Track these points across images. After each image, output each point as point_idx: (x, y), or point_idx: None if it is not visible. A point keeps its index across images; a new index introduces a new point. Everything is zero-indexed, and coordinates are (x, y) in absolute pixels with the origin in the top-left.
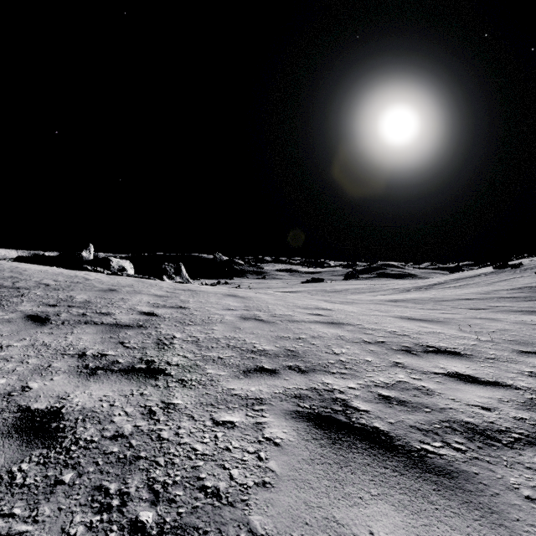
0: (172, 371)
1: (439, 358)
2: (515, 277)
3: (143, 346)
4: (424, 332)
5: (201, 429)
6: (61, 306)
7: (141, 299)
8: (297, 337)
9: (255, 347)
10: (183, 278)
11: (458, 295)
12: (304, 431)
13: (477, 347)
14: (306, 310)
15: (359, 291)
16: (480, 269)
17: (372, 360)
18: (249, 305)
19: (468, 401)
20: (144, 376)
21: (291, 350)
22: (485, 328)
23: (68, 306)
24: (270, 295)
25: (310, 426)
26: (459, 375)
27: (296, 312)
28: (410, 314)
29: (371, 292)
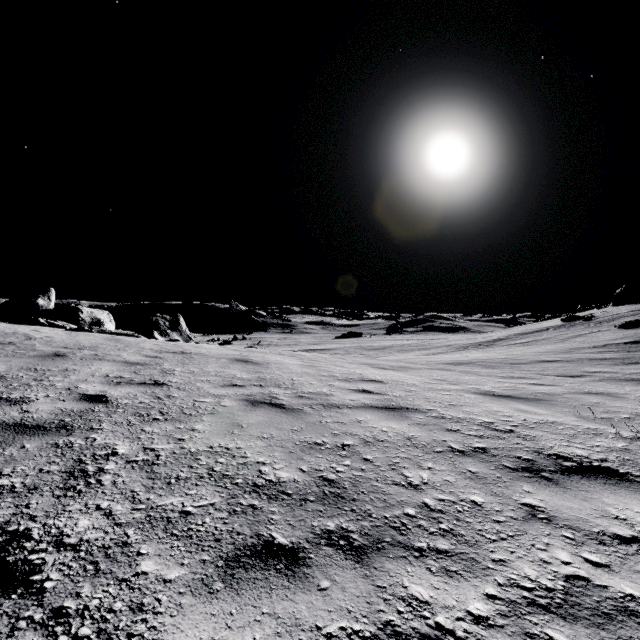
0: (51, 573)
1: (596, 490)
2: (592, 332)
3: (34, 482)
4: (531, 422)
5: None
6: None
7: (97, 370)
8: (339, 445)
9: (263, 473)
10: (182, 334)
11: (532, 354)
12: None
13: (637, 457)
14: (348, 383)
15: (406, 348)
16: (544, 321)
17: (484, 502)
18: (265, 376)
19: None
20: None
21: (330, 480)
22: (612, 412)
23: None
24: (297, 357)
25: None
26: None
27: (333, 388)
28: (492, 387)
29: (421, 350)
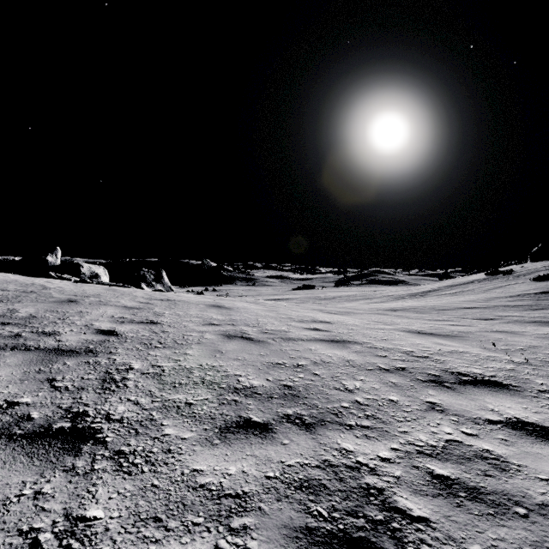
0: (108, 434)
1: (482, 394)
2: (510, 284)
3: (81, 385)
4: (444, 351)
5: None
6: None
7: (105, 312)
8: (295, 364)
9: (240, 381)
10: (165, 286)
11: (457, 303)
12: None
13: (519, 374)
14: (302, 323)
15: (352, 298)
16: (471, 275)
17: (398, 400)
18: (236, 318)
19: None
20: (59, 447)
21: (289, 386)
22: (511, 345)
23: (1, 323)
24: (261, 304)
25: None
26: (524, 425)
27: (290, 327)
28: (419, 327)
29: (365, 300)
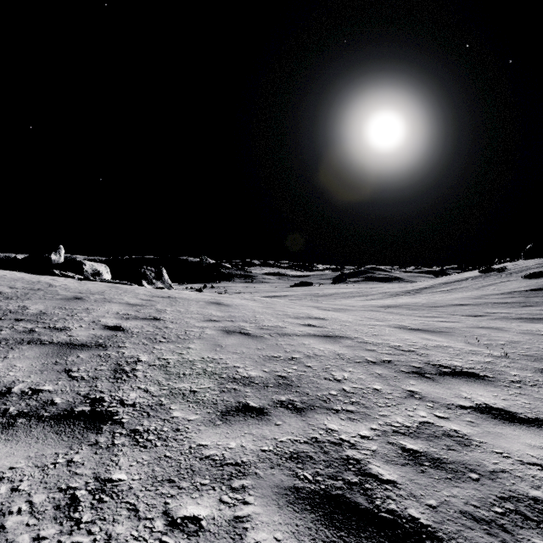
0: (124, 416)
1: (458, 384)
2: (502, 281)
3: (95, 375)
4: (430, 346)
5: (144, 539)
6: (6, 319)
7: (110, 309)
8: (289, 357)
9: (239, 372)
10: (165, 283)
11: (450, 300)
12: (308, 535)
13: (496, 366)
14: (298, 320)
15: (348, 295)
16: (465, 273)
17: (381, 389)
18: (235, 314)
19: (520, 456)
20: (82, 426)
21: (283, 376)
22: (493, 340)
23: (15, 319)
24: (258, 301)
25: (316, 522)
26: (491, 409)
27: (286, 323)
28: (409, 323)
29: (360, 296)
